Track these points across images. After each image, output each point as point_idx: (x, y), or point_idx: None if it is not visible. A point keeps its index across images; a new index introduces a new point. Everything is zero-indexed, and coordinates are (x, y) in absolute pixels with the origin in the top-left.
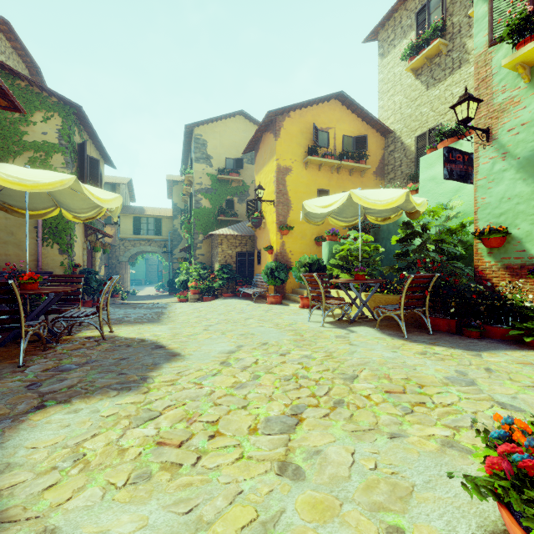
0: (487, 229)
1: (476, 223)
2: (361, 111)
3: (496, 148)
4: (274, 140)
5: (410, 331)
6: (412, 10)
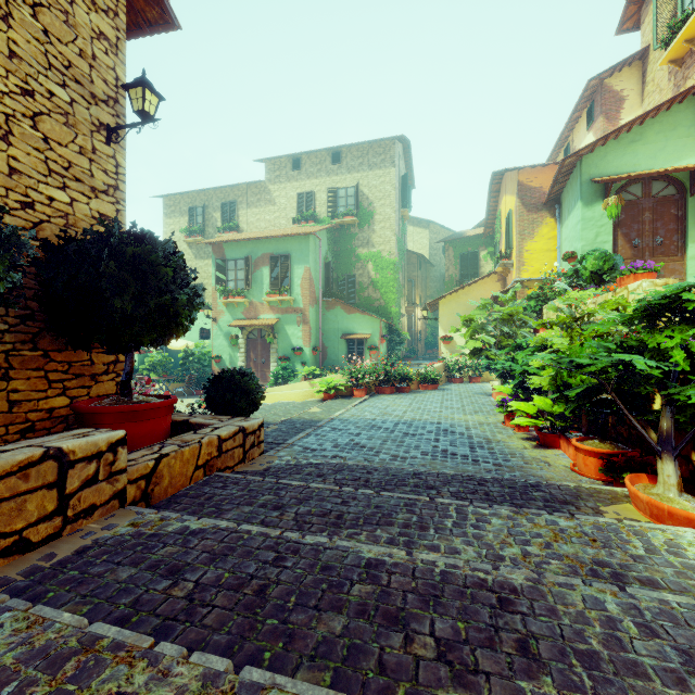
0: (215, 356)
1: (213, 352)
2: None
3: (218, 326)
4: None
5: (188, 396)
6: (187, 203)
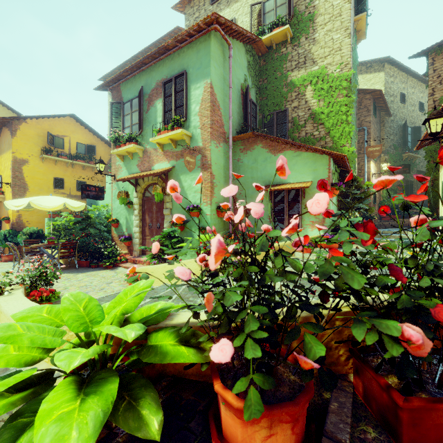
0: (112, 219)
1: (112, 216)
2: (91, 129)
3: (117, 184)
4: (10, 137)
5: (69, 269)
6: None
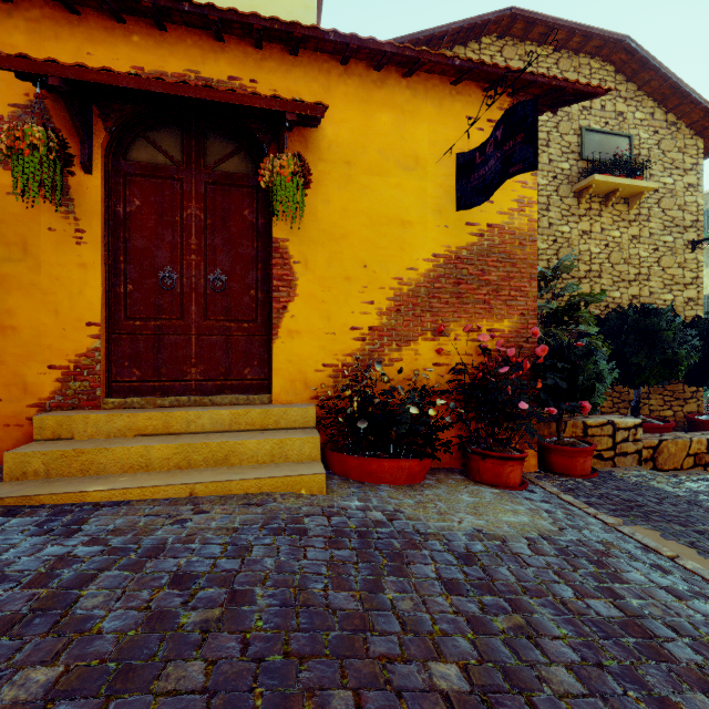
0: None
1: None
2: None
3: None
4: None
5: None
6: None
